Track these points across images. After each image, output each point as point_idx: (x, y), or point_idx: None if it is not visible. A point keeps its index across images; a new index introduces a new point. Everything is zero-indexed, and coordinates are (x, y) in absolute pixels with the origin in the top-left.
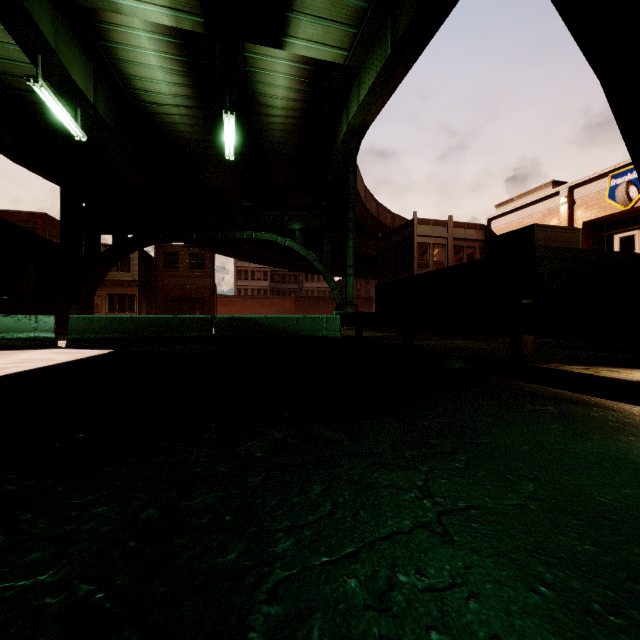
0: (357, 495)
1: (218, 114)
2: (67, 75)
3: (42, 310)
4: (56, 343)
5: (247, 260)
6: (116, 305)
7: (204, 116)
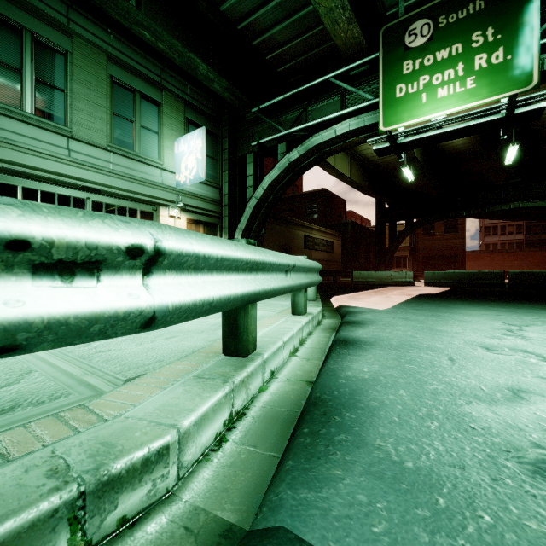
0: None
1: (501, 141)
2: (413, 155)
3: (366, 268)
4: (414, 284)
5: (500, 219)
6: (394, 263)
7: (480, 135)
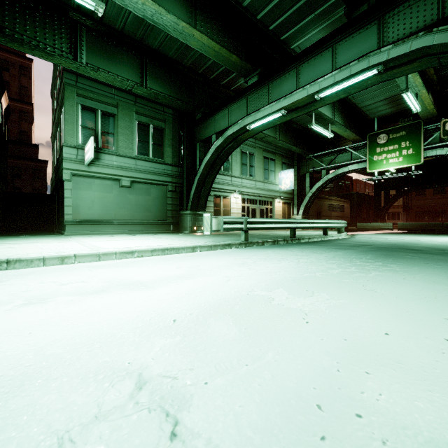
0: (447, 235)
1: None
2: None
3: (367, 220)
4: (393, 230)
5: None
6: (390, 217)
7: None
